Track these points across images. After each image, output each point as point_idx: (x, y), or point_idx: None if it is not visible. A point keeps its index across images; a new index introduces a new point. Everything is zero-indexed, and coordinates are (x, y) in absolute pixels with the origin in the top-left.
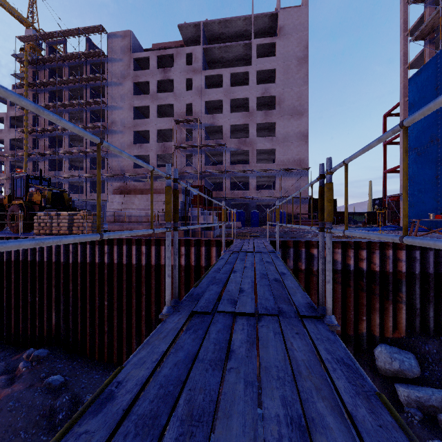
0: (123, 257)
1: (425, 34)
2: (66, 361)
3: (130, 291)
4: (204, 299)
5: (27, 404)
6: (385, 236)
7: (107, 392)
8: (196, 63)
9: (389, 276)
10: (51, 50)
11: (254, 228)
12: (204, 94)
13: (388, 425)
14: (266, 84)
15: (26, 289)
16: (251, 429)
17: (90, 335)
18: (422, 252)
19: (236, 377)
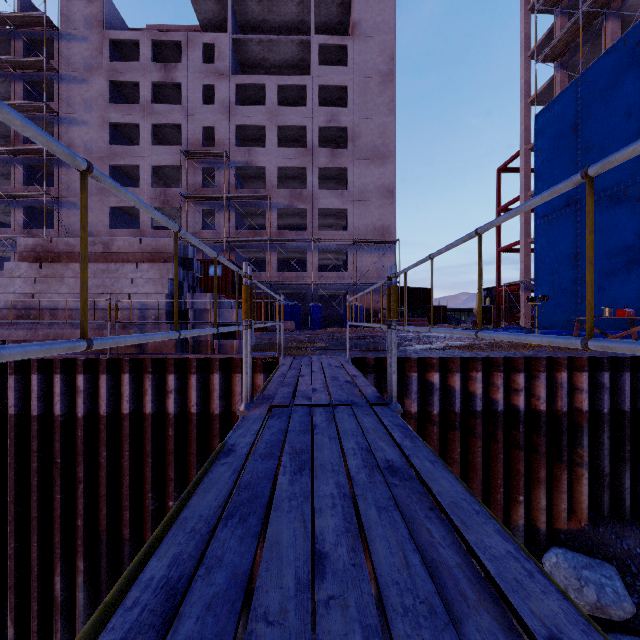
0: (31, 401)
1: (557, 54)
2: None
3: (50, 475)
4: None
5: None
6: None
7: None
8: (221, 61)
9: (563, 419)
10: None
11: (315, 331)
12: (235, 114)
13: None
14: (333, 108)
15: None
16: None
17: None
18: (612, 374)
19: None
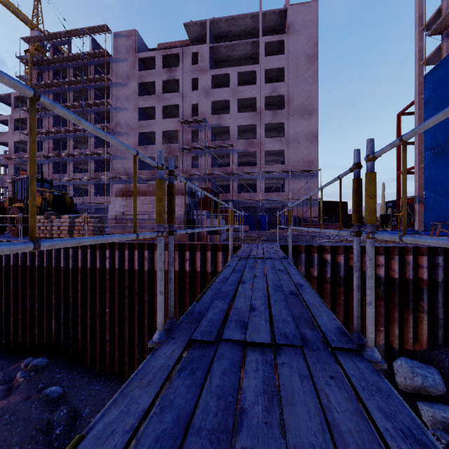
0: (125, 263)
1: (443, 28)
2: (66, 371)
3: (133, 298)
4: (206, 320)
5: (23, 417)
6: None
7: None
8: (202, 62)
9: (409, 284)
10: (55, 51)
11: (262, 231)
12: (211, 94)
13: None
14: (274, 83)
15: (25, 294)
16: None
17: (90, 343)
18: (445, 258)
19: None
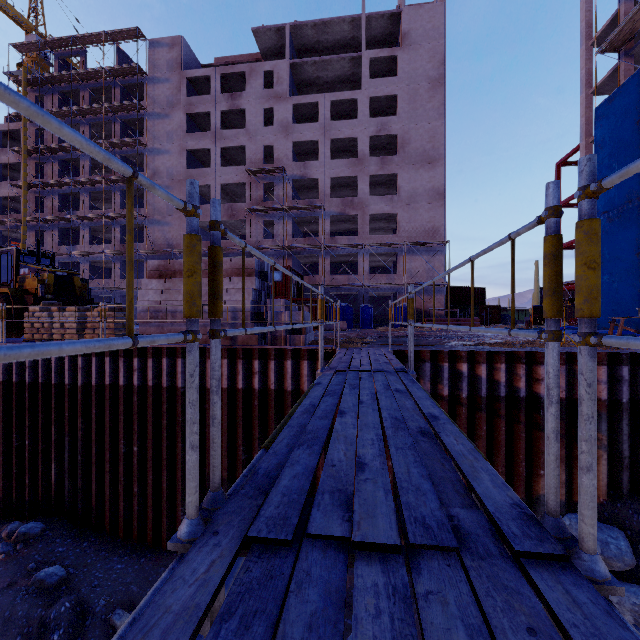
0: (162, 377)
1: (620, 43)
2: (72, 541)
3: (174, 430)
4: (278, 492)
5: (2, 616)
6: None
7: None
8: (279, 85)
9: None
10: (63, 65)
11: (366, 330)
12: (292, 132)
13: None
14: (383, 117)
15: (10, 426)
16: None
17: (110, 499)
18: (632, 368)
19: None
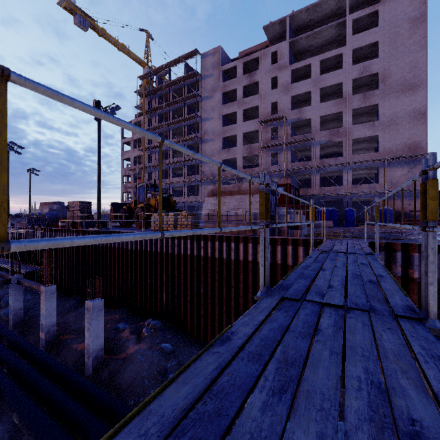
0: (215, 252)
1: None
2: (173, 334)
3: (222, 283)
4: (292, 289)
5: (148, 360)
6: None
7: (226, 336)
8: (281, 59)
9: None
10: (160, 81)
11: (349, 228)
12: (290, 90)
13: None
14: (364, 62)
15: (146, 272)
16: (334, 378)
17: (190, 316)
18: None
19: (322, 347)
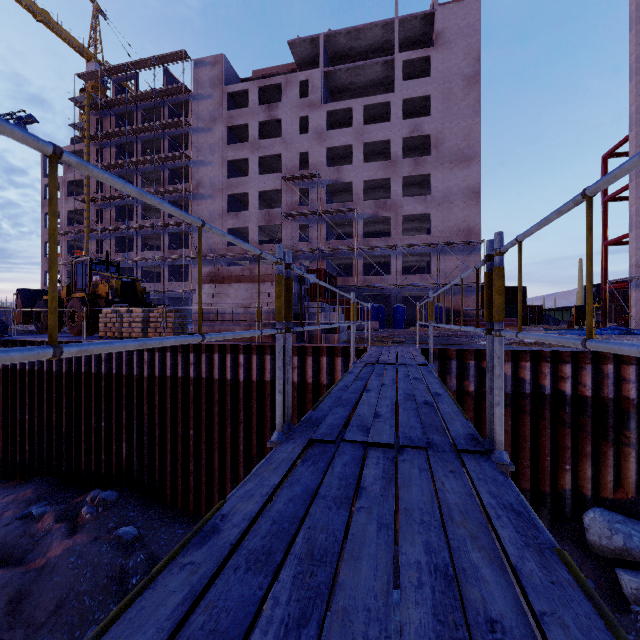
0: (214, 370)
1: None
2: (140, 508)
3: (224, 417)
4: (325, 424)
5: (92, 561)
6: (566, 340)
7: (211, 525)
8: (314, 94)
9: (608, 405)
10: (119, 89)
11: (398, 330)
12: (326, 138)
13: (563, 582)
14: (416, 118)
15: (90, 410)
16: (384, 574)
17: (170, 475)
18: None
19: (367, 518)
